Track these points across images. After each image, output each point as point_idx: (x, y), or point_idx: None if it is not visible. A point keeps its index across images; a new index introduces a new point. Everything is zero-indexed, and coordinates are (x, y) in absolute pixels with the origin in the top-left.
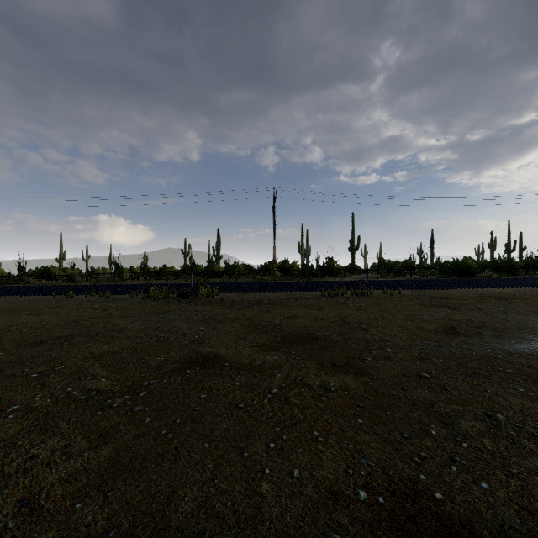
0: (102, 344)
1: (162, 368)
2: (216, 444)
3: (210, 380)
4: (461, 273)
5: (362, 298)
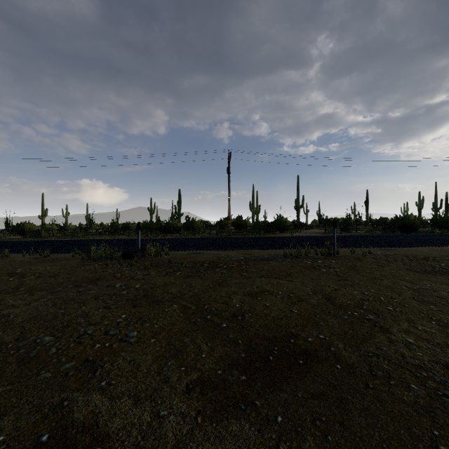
0: None
1: None
2: None
3: None
4: (404, 229)
5: (332, 260)
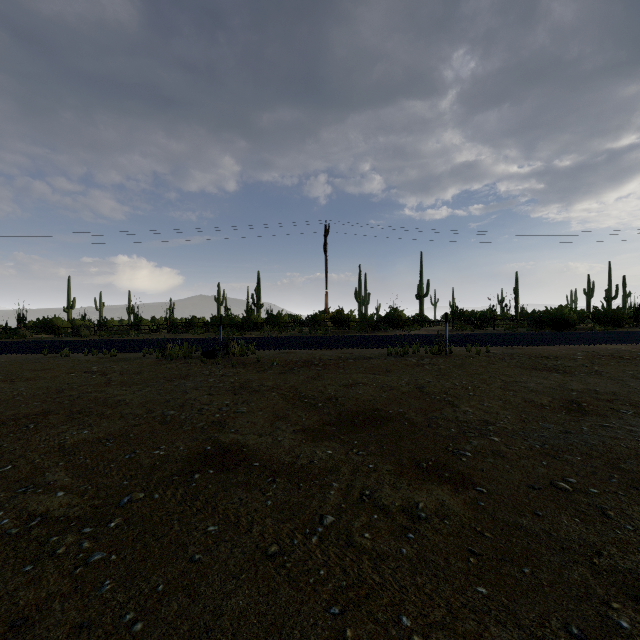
0: (83, 427)
1: (158, 471)
2: None
3: (227, 495)
4: (555, 325)
5: (441, 358)
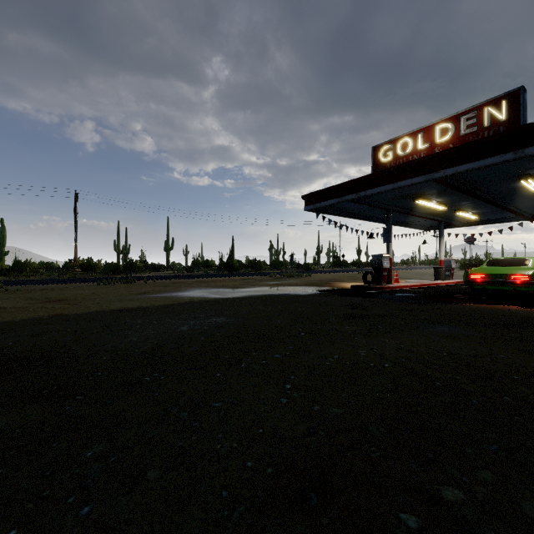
0: None
1: None
2: (3, 317)
3: None
4: (229, 270)
5: (125, 285)
